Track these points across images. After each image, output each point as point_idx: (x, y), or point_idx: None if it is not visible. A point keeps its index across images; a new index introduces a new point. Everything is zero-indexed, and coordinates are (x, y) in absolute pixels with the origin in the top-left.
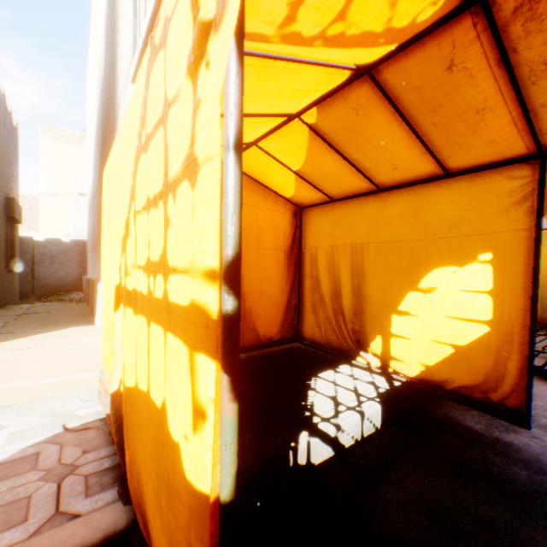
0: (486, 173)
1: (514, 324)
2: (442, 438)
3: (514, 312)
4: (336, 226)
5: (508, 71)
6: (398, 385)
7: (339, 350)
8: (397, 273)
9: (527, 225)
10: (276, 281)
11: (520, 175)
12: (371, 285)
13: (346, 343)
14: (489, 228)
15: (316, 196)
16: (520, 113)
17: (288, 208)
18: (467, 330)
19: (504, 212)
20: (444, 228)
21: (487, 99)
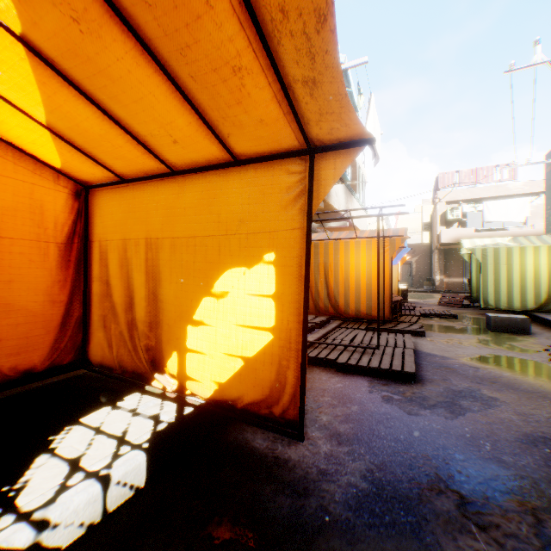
0: (271, 165)
1: (293, 330)
2: (219, 476)
3: (293, 317)
4: (129, 214)
5: (250, 13)
6: (189, 412)
7: (133, 374)
8: (192, 274)
9: (303, 224)
10: (40, 287)
11: (297, 170)
12: (167, 289)
13: (142, 363)
14: (273, 226)
15: (98, 170)
16: (281, 88)
17: (64, 185)
18: (256, 339)
19: (285, 209)
20: (235, 223)
21: (241, 55)
